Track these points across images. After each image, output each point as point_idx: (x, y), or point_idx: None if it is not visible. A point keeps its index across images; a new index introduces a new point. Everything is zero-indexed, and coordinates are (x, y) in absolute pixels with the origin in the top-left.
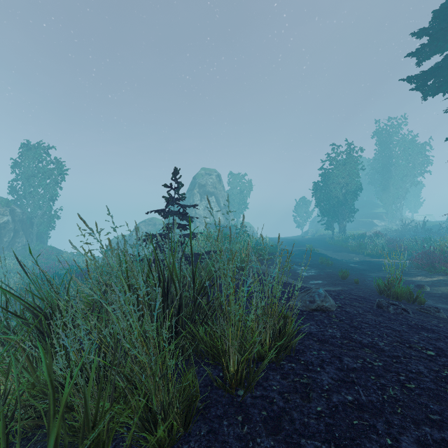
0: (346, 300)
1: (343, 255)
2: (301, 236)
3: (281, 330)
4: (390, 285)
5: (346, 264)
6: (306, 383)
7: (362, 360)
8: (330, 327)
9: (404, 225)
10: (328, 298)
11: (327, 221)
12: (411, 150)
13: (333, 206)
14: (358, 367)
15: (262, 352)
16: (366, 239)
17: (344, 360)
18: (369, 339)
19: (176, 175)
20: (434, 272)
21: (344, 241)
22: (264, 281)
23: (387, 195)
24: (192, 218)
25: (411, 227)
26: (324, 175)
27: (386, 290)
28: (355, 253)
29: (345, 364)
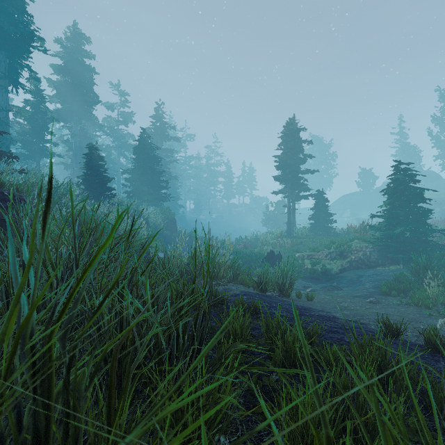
0: None
1: None
2: None
3: None
4: None
5: None
6: None
7: None
8: None
9: None
10: None
11: None
12: None
13: None
14: None
15: None
16: None
17: None
18: None
19: None
20: None
21: None
22: None
23: None
24: None
25: None
26: None
27: None
28: None
29: None
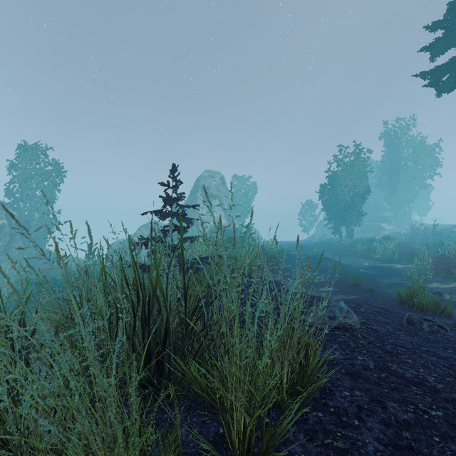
0: (369, 314)
1: (351, 259)
2: (307, 241)
3: (302, 364)
4: (413, 294)
5: (355, 270)
6: (342, 448)
7: (414, 407)
8: (358, 352)
9: (414, 228)
10: (351, 313)
11: (334, 225)
12: (420, 151)
13: (340, 210)
14: (410, 418)
15: (278, 398)
16: (375, 243)
17: (388, 407)
18: (413, 372)
19: (174, 172)
20: (451, 278)
21: (351, 246)
22: (279, 299)
23: (395, 198)
24: (194, 222)
25: (420, 231)
26: (331, 177)
27: (407, 299)
28: (365, 258)
29: (391, 413)
